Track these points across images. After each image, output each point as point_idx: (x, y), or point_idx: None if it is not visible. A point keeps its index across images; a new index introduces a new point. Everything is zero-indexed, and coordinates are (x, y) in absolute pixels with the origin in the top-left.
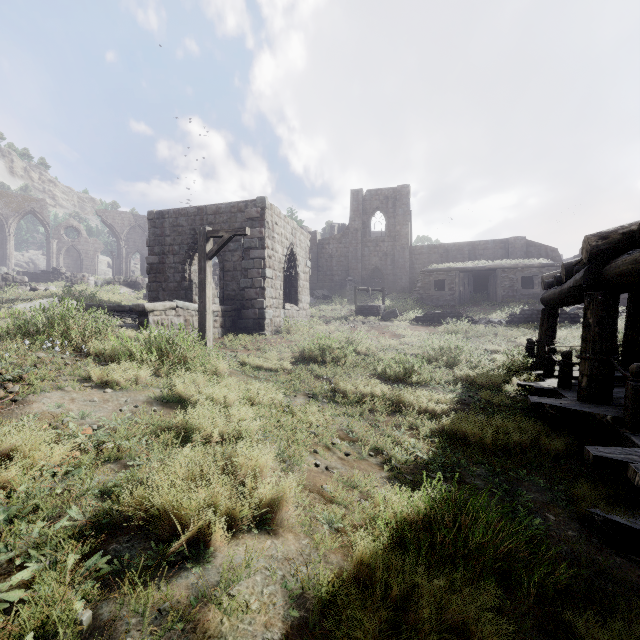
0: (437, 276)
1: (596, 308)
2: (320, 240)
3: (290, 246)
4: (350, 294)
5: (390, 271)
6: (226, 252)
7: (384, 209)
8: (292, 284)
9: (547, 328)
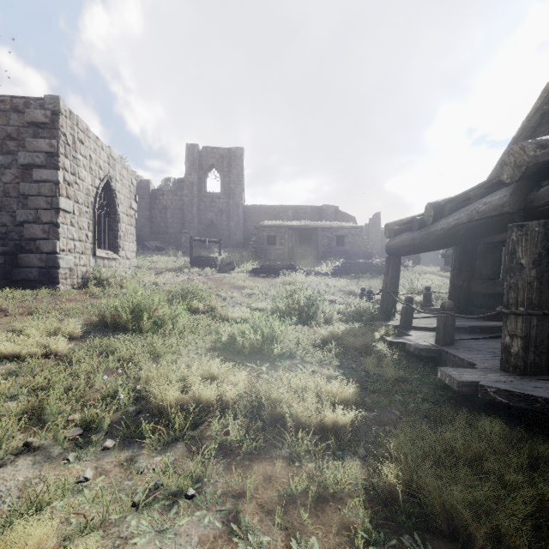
0: (270, 232)
1: (532, 243)
2: (153, 190)
3: (105, 177)
4: (186, 246)
5: (225, 227)
6: None
7: (220, 167)
8: (110, 226)
9: (392, 277)
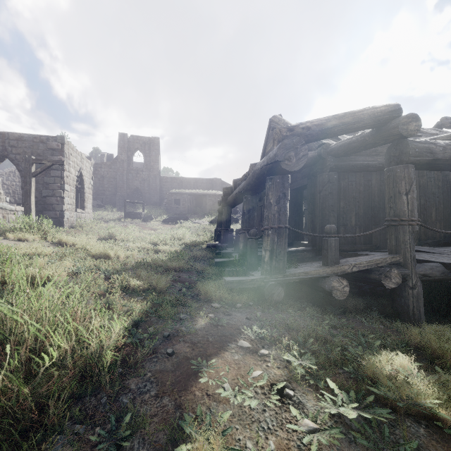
0: (176, 196)
1: (225, 212)
2: (94, 164)
3: (80, 170)
4: (119, 204)
5: (147, 191)
6: None
7: (143, 150)
8: (80, 195)
9: (220, 222)
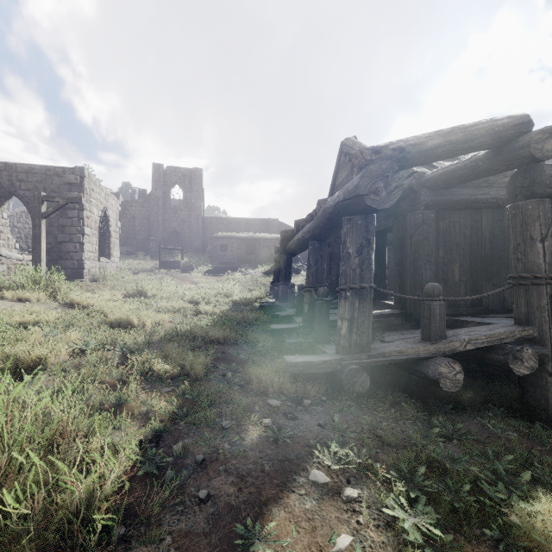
0: (222, 241)
1: (284, 262)
2: (123, 202)
3: (104, 209)
4: (153, 251)
5: (187, 234)
6: None
7: (182, 184)
8: (105, 241)
9: (277, 274)
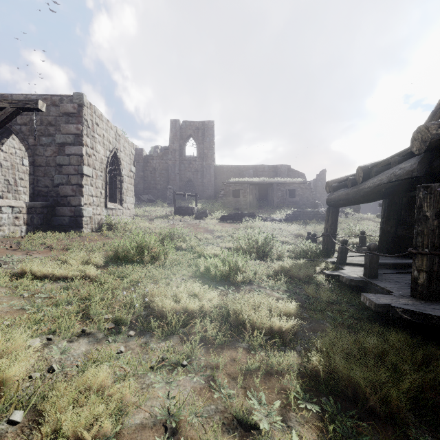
0: (235, 187)
1: (435, 200)
2: (146, 156)
3: (113, 149)
4: (170, 199)
5: (200, 183)
6: (37, 146)
7: (196, 137)
8: (116, 185)
9: (331, 223)
